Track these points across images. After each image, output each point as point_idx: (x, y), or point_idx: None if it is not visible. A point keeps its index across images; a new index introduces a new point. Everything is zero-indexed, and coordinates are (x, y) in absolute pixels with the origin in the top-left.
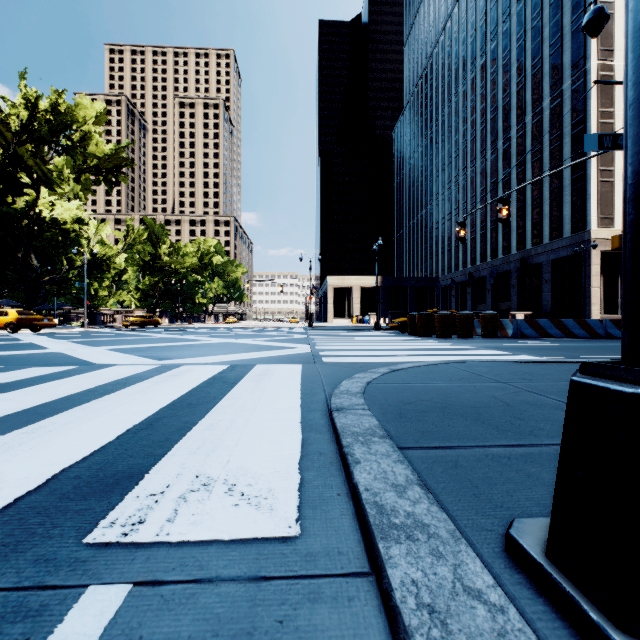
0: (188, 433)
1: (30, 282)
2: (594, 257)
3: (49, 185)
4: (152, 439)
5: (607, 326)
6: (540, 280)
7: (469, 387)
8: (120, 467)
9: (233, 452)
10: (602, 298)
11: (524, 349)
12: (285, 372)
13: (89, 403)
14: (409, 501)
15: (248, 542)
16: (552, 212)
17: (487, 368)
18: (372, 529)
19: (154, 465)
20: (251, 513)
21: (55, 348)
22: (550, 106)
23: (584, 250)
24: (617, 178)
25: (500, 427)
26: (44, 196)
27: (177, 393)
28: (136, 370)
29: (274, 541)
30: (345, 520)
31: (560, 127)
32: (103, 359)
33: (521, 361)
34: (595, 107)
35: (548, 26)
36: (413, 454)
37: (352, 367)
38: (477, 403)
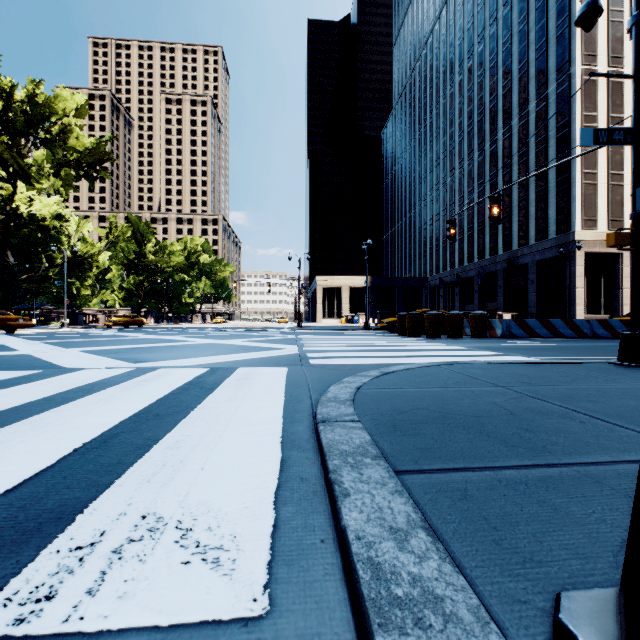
0: (146, 453)
1: (7, 280)
2: (578, 258)
3: (26, 179)
4: (101, 462)
5: (594, 326)
6: (526, 281)
7: (467, 392)
8: (49, 504)
9: (196, 479)
10: (586, 298)
11: (515, 349)
12: (269, 376)
13: (39, 415)
14: (413, 556)
15: (194, 628)
16: (538, 214)
17: (482, 370)
18: (366, 607)
19: (94, 500)
20: (205, 576)
21: (25, 350)
22: (536, 109)
23: (569, 251)
24: (600, 181)
25: (508, 441)
26: (21, 191)
27: (145, 401)
28: (106, 374)
29: (231, 625)
30: (330, 584)
31: (545, 130)
32: (73, 362)
33: (515, 362)
34: (579, 111)
35: (534, 30)
36: (413, 480)
37: (341, 370)
38: (478, 411)
